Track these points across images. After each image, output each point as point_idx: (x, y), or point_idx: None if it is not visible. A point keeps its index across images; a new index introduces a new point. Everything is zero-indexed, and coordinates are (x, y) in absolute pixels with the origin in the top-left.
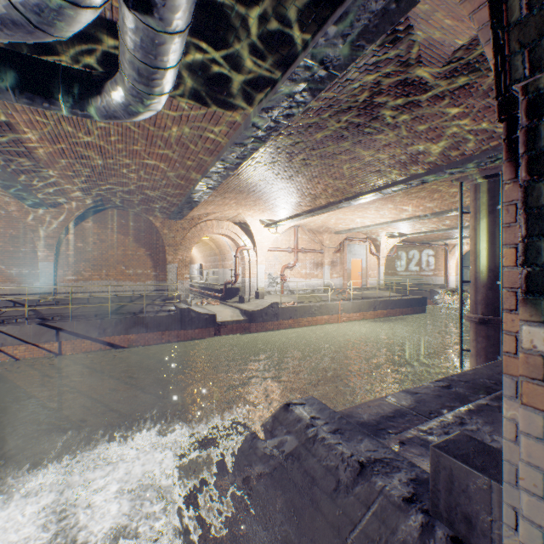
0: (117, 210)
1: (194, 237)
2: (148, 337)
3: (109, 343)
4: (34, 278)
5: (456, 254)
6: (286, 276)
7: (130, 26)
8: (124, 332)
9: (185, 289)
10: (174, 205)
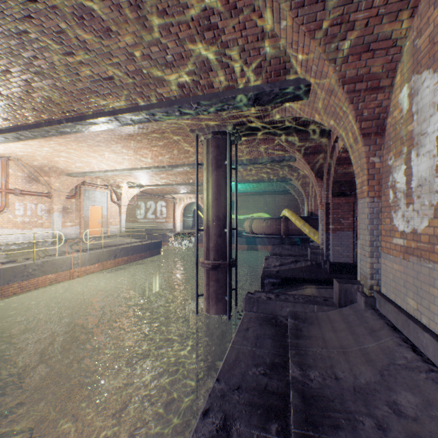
0: None
1: None
2: None
3: None
4: None
5: (181, 206)
6: None
7: None
8: None
9: None
10: None
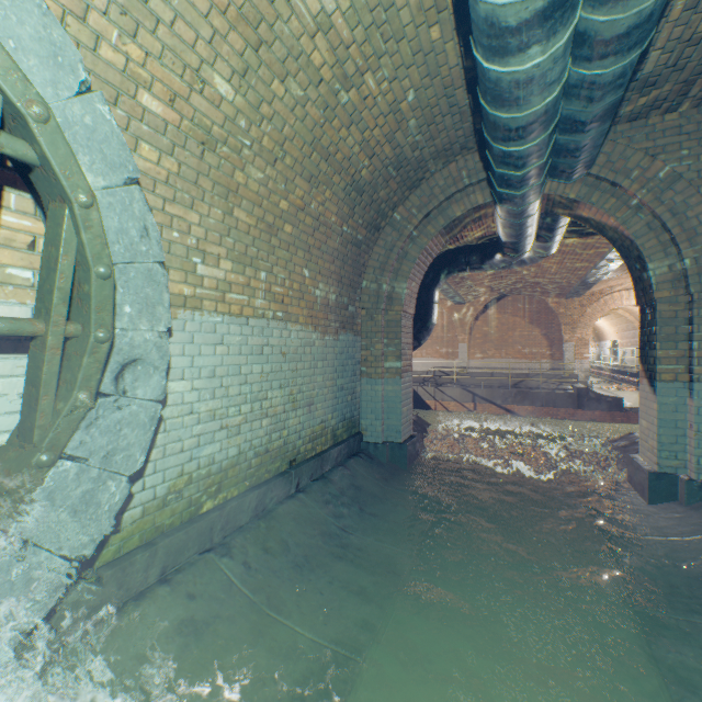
0: (514, 296)
1: (594, 313)
2: (542, 410)
3: (508, 411)
4: (454, 355)
5: None
6: None
7: (535, 245)
8: (521, 403)
9: (584, 369)
10: (568, 287)
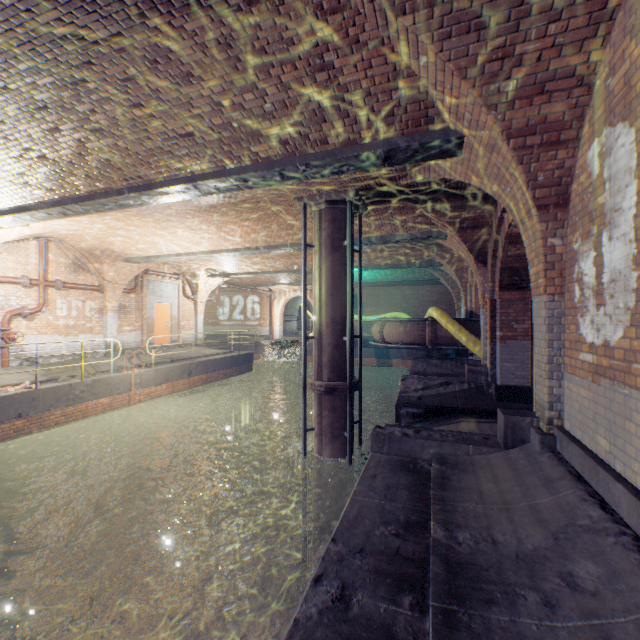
0: None
1: None
2: None
3: None
4: None
5: (282, 302)
6: (17, 332)
7: None
8: None
9: None
10: None
